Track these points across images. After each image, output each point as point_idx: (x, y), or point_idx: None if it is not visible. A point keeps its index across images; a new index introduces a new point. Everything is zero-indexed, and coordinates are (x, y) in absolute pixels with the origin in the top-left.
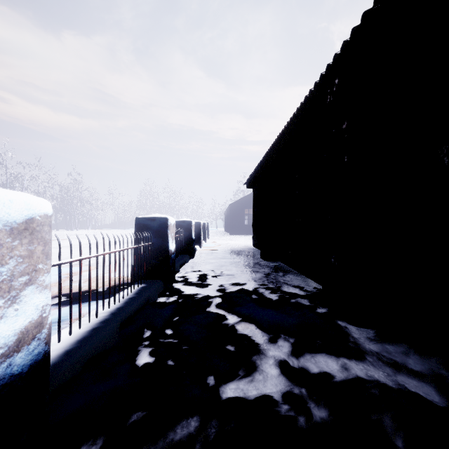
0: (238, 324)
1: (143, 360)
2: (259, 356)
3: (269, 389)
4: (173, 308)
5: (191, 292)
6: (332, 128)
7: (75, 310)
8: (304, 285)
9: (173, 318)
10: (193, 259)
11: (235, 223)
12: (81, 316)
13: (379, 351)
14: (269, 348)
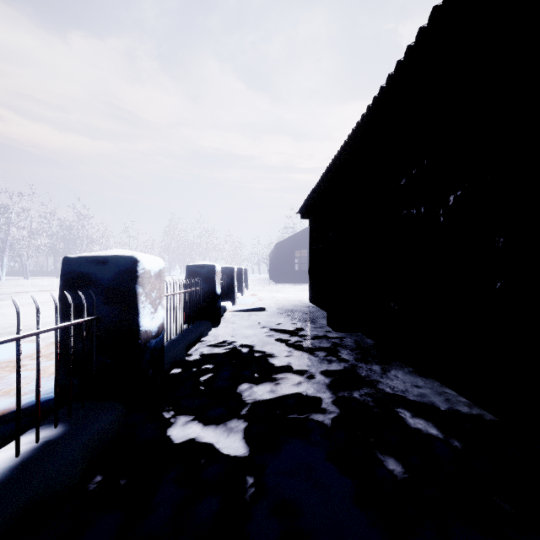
0: None
1: None
2: None
3: None
4: None
5: (184, 442)
6: None
7: None
8: (443, 405)
9: None
10: (218, 328)
11: (283, 268)
12: None
13: None
14: None
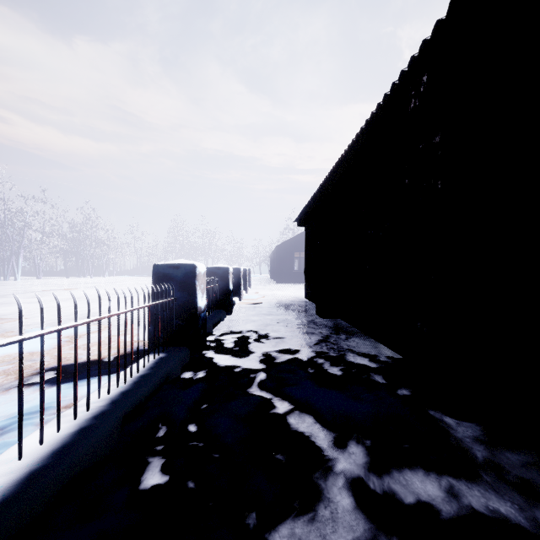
0: (290, 415)
1: (151, 478)
2: (323, 471)
3: (341, 536)
4: (201, 389)
5: (226, 364)
6: (419, 142)
7: (66, 393)
8: (375, 352)
9: (200, 406)
10: (231, 316)
11: (283, 269)
12: (60, 413)
13: (496, 462)
14: (335, 456)
